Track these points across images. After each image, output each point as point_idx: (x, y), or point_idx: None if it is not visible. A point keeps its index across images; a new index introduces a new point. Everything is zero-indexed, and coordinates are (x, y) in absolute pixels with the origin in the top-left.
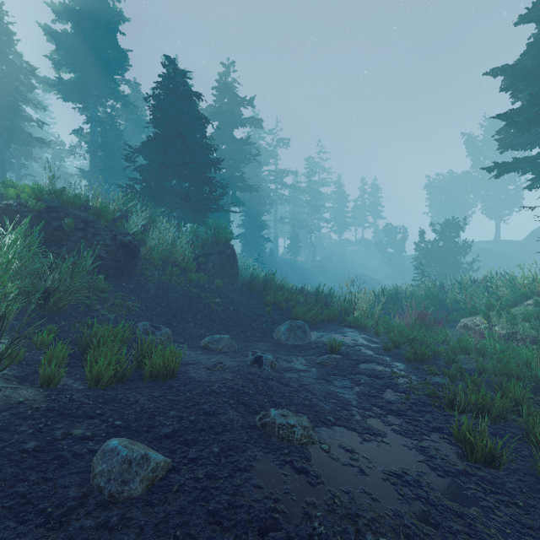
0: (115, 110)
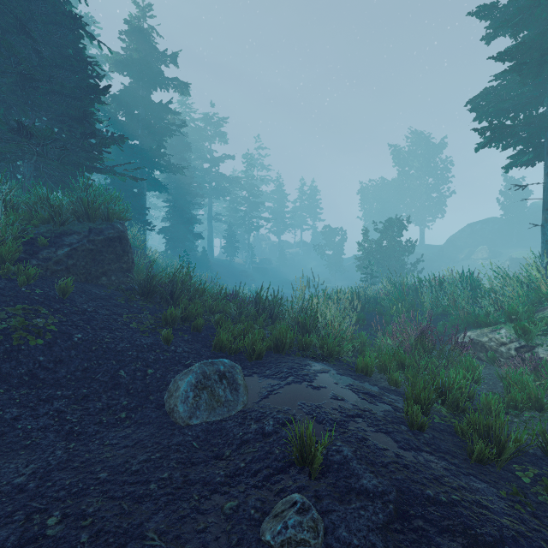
0: None
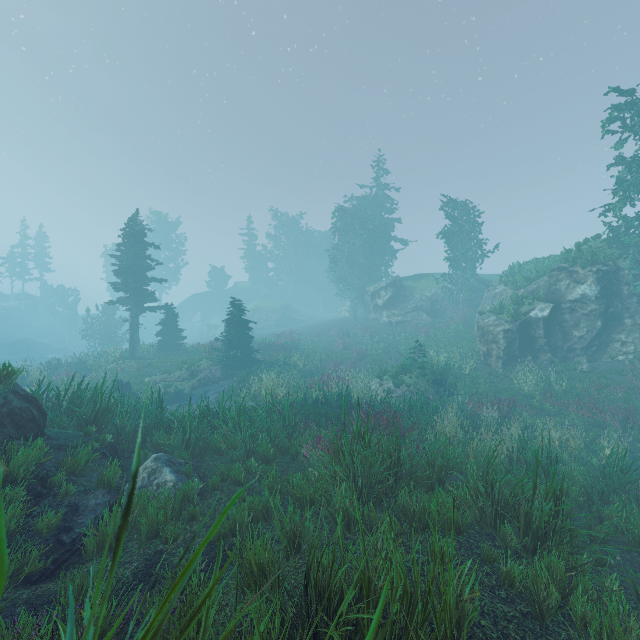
0: None
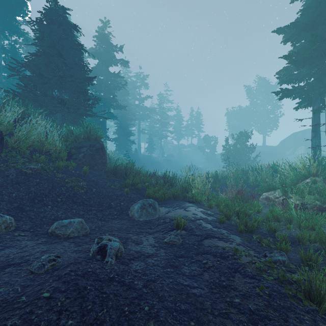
0: (17, 43)
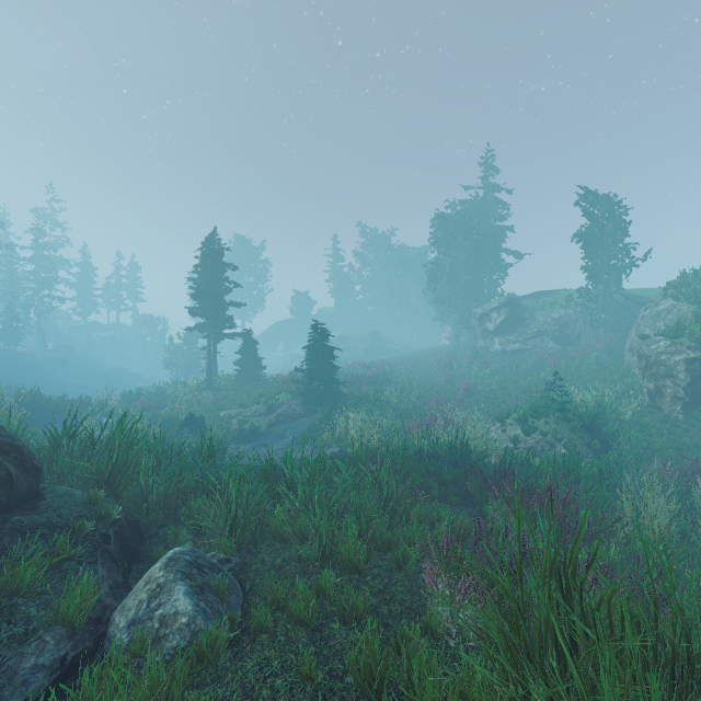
0: None
